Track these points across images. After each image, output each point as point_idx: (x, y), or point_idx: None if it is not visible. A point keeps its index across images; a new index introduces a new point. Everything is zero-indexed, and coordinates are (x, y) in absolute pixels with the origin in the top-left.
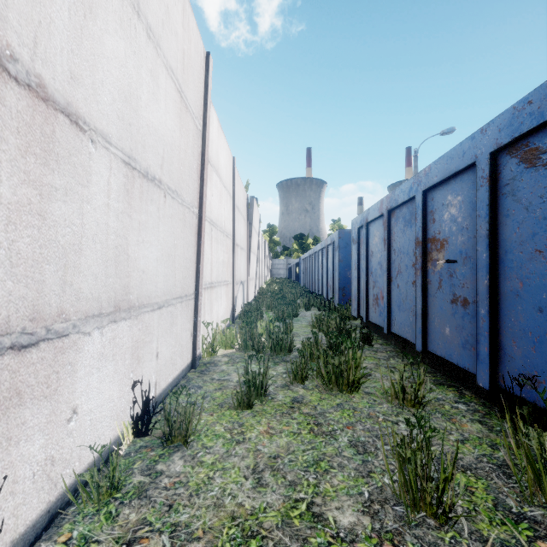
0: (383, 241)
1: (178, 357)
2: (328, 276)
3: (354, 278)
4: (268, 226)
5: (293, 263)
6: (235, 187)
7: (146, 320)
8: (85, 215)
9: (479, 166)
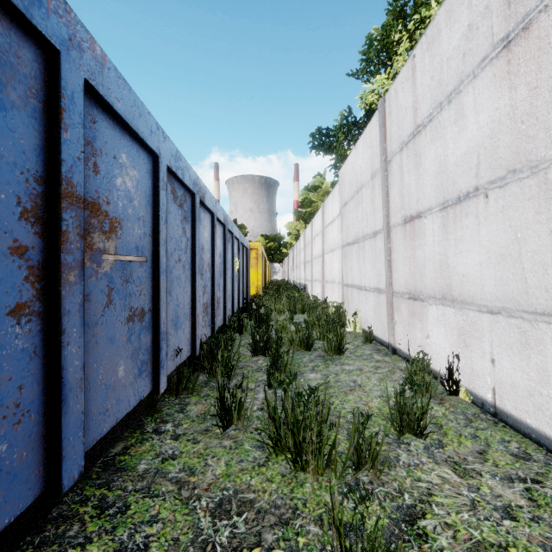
0: None
1: None
2: None
3: None
4: None
5: None
6: None
7: (472, 317)
8: (426, 251)
9: (162, 166)
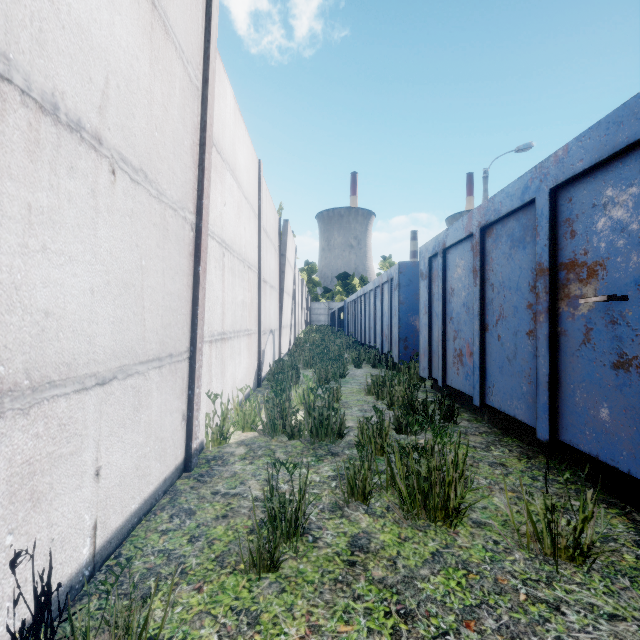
0: (471, 273)
1: (153, 461)
2: (384, 323)
3: (423, 325)
4: (306, 264)
5: (336, 308)
6: (262, 202)
7: (60, 413)
8: None
9: None
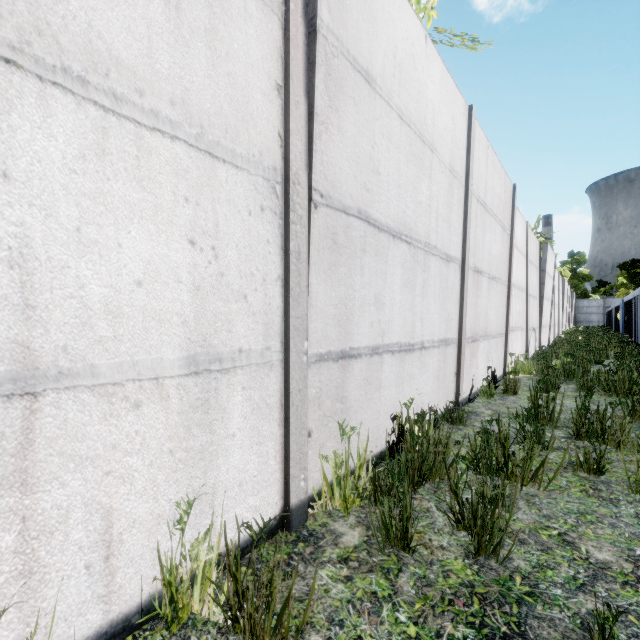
0: None
1: (498, 367)
2: None
3: None
4: (570, 255)
5: (613, 306)
6: (528, 247)
7: (490, 342)
8: (481, 302)
9: None
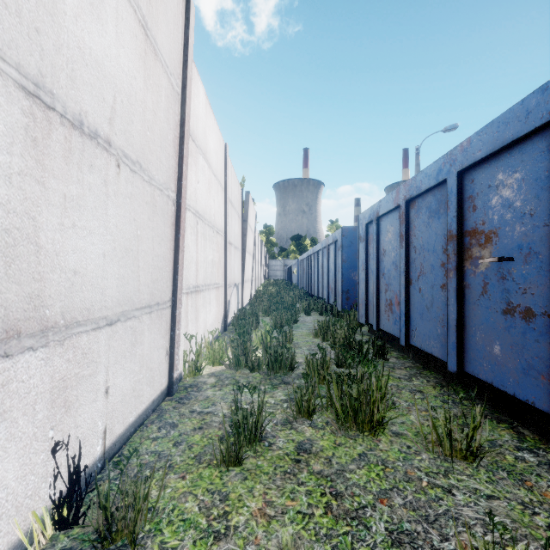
0: (399, 237)
1: (145, 386)
2: (329, 278)
3: (361, 280)
4: (265, 227)
5: (291, 264)
6: (227, 178)
7: (83, 345)
8: None
9: None
